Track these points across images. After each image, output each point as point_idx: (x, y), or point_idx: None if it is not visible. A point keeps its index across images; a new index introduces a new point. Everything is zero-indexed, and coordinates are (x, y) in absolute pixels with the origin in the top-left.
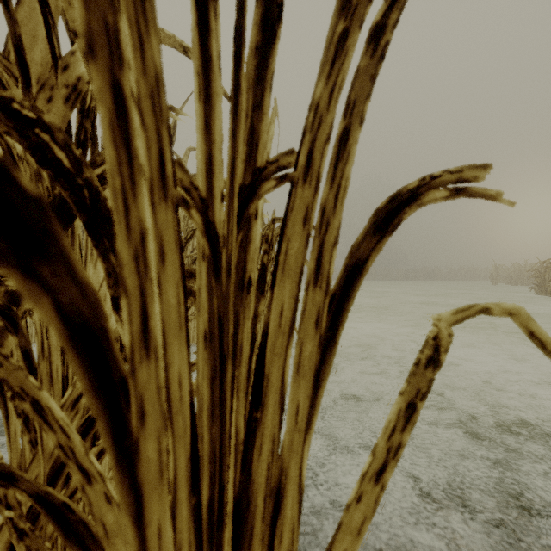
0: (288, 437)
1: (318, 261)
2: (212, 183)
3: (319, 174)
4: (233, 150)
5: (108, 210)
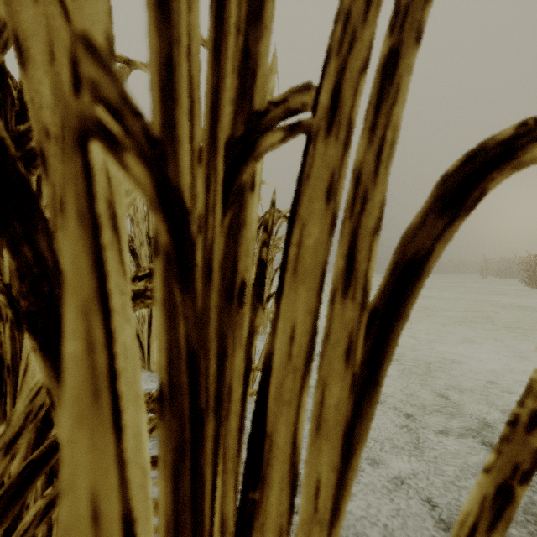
0: (303, 531)
1: (349, 256)
2: (174, 117)
3: (351, 121)
4: (216, 76)
5: (19, 176)
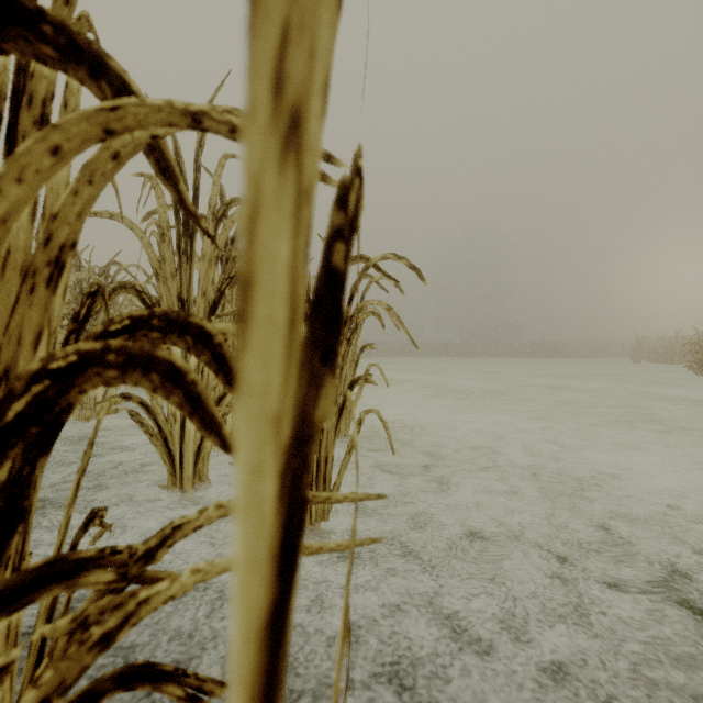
0: None
1: None
2: None
3: None
4: None
5: None
